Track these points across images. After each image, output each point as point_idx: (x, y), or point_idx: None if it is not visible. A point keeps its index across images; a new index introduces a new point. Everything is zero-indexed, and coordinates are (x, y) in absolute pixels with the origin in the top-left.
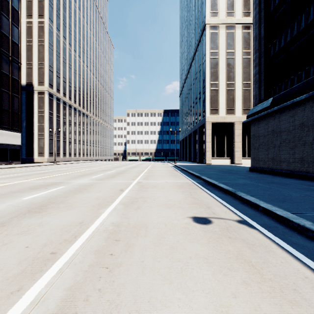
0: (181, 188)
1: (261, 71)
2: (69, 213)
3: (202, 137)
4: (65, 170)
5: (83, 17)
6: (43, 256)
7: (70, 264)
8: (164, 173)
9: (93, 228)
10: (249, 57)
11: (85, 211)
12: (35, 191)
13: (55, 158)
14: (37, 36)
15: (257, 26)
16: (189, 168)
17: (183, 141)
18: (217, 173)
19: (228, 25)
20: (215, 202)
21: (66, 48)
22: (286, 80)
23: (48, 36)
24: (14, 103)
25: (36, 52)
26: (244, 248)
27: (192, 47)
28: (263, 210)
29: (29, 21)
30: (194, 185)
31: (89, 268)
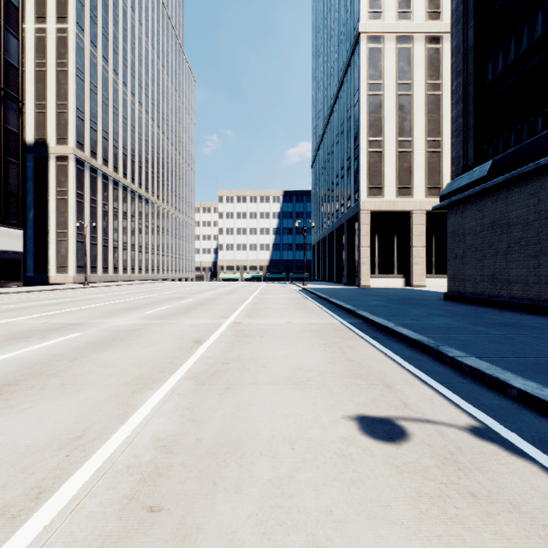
0: (320, 337)
1: (469, 112)
2: (60, 405)
3: (354, 238)
4: (98, 298)
5: (139, 25)
6: None
7: None
8: (284, 304)
9: (101, 460)
10: (438, 93)
11: (100, 398)
12: (15, 345)
13: (86, 276)
14: (55, 54)
15: (461, 26)
16: (331, 293)
17: (318, 245)
18: (386, 304)
19: (401, 35)
20: (400, 372)
21: (109, 79)
22: (520, 126)
23: (75, 55)
24: (10, 176)
25: (52, 85)
26: (533, 543)
27: (334, 77)
28: (520, 396)
29: (40, 28)
30: (345, 329)
31: None
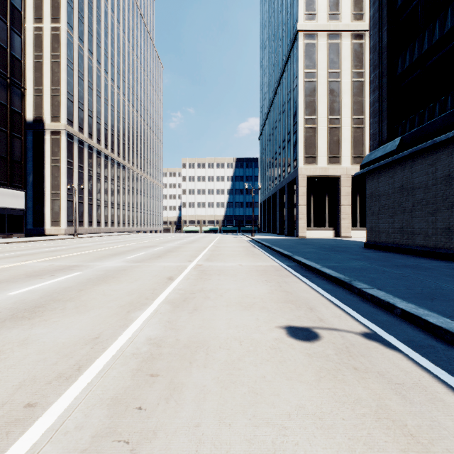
0: (263, 275)
1: (383, 98)
2: (79, 319)
3: (293, 198)
4: (88, 246)
5: (117, 23)
6: (9, 412)
7: (56, 433)
8: (236, 251)
9: (115, 350)
10: (362, 79)
11: (106, 315)
12: (33, 280)
13: (75, 229)
14: (50, 48)
15: (377, 30)
16: (274, 243)
17: (264, 203)
18: (317, 251)
19: (331, 33)
20: (320, 299)
21: (93, 68)
22: (422, 110)
23: (66, 49)
24: (14, 147)
25: (47, 73)
26: (386, 391)
27: (277, 66)
28: (402, 314)
29: (37, 27)
30: (283, 269)
31: (92, 443)
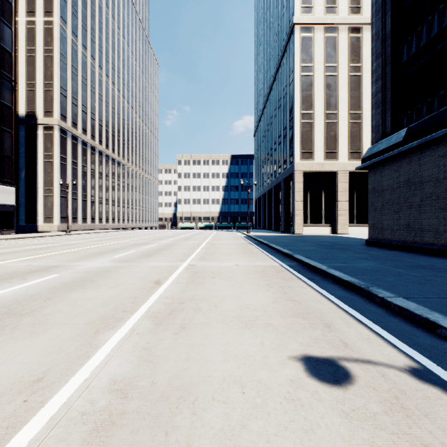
0: (264, 278)
1: (387, 88)
2: (27, 345)
3: (289, 194)
4: (77, 244)
5: (112, 19)
6: None
7: None
8: (232, 249)
9: (57, 406)
10: (359, 74)
11: (65, 338)
12: None
13: (68, 225)
14: (42, 42)
15: (380, 16)
16: (271, 240)
17: (259, 200)
18: (318, 249)
19: (328, 26)
20: (336, 311)
21: (88, 63)
22: (431, 99)
23: (59, 43)
24: (4, 142)
25: (40, 67)
26: None
27: (272, 61)
28: None
29: (30, 21)
30: (284, 271)
31: None
